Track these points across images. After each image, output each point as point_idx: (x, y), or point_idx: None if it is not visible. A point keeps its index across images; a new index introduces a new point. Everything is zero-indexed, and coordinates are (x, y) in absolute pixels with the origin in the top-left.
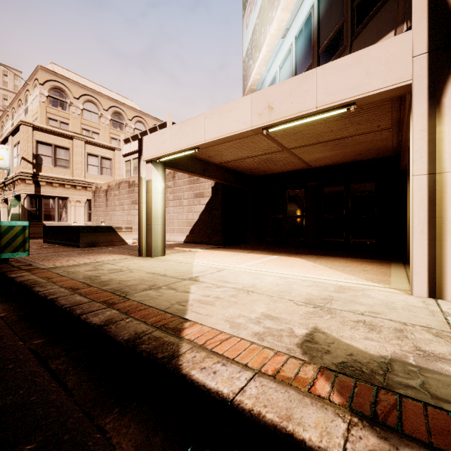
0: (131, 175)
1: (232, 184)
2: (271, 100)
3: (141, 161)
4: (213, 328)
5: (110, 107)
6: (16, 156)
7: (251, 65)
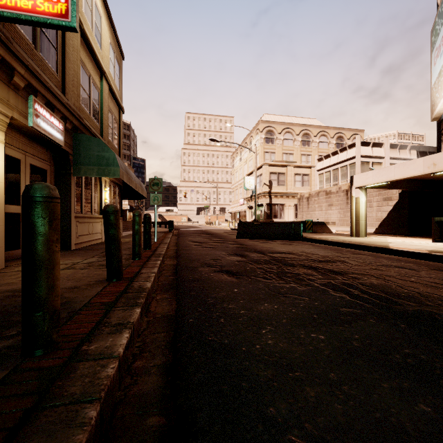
0: (323, 184)
1: (418, 190)
2: (435, 161)
3: (352, 188)
4: (399, 247)
5: (300, 131)
6: (259, 182)
7: (437, 98)
